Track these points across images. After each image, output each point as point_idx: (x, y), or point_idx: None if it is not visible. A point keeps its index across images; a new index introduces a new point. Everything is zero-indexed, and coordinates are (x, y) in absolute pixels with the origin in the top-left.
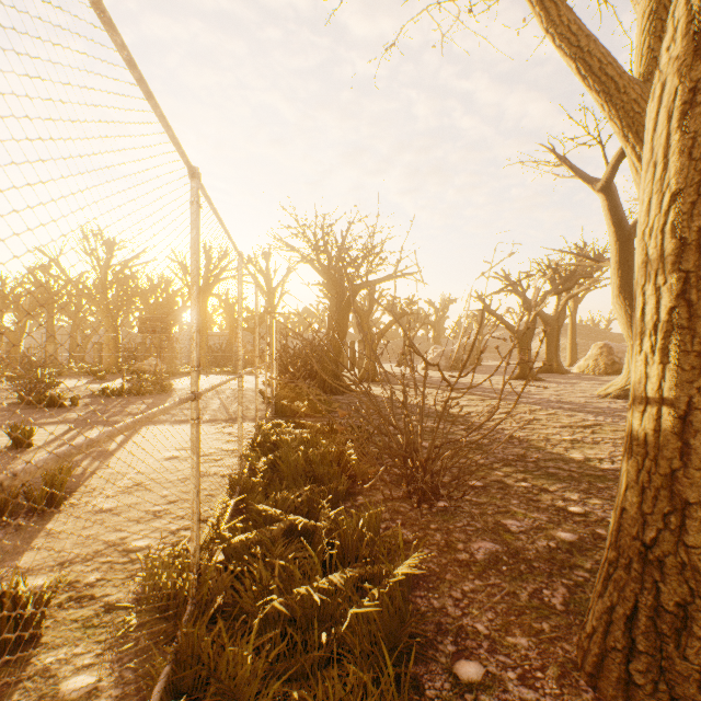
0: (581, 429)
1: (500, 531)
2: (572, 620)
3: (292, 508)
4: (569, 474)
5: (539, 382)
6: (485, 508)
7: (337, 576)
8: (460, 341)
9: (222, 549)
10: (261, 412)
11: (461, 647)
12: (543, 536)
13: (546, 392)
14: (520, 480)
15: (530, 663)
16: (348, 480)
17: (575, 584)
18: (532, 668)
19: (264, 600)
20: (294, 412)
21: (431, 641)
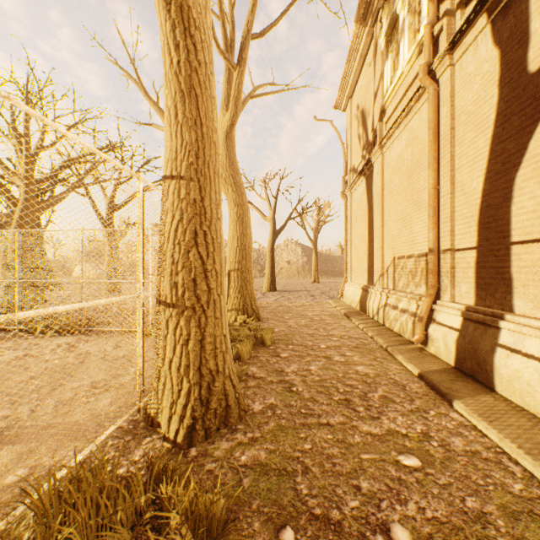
0: None
1: None
2: None
3: None
4: None
5: None
6: None
7: None
8: None
9: None
10: None
11: None
12: None
13: None
14: None
15: None
16: None
17: None
18: None
19: None
20: None
21: None
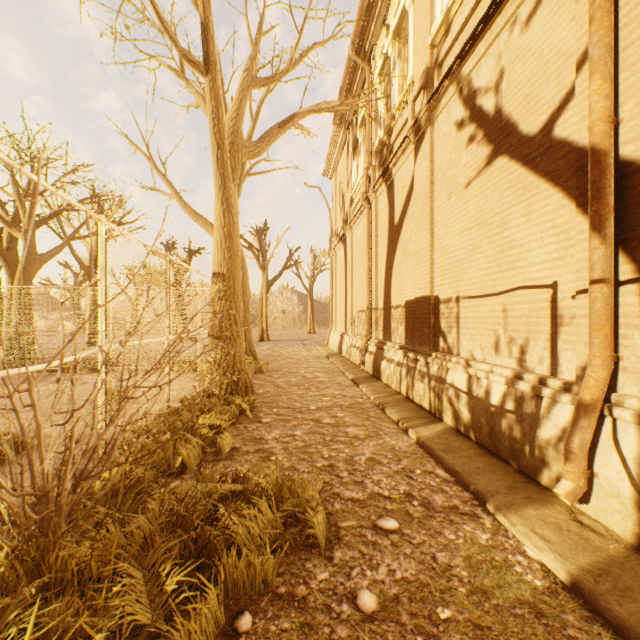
0: None
1: None
2: None
3: None
4: None
5: None
6: None
7: None
8: None
9: None
10: None
11: None
12: None
13: None
14: None
15: None
16: None
17: None
18: None
19: None
20: None
21: None
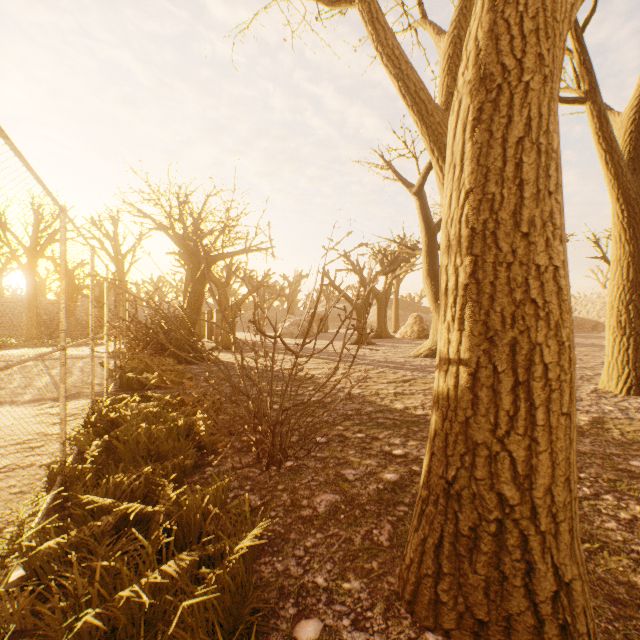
0: (402, 384)
1: (339, 482)
2: (395, 553)
3: (128, 494)
4: (393, 422)
5: (372, 346)
6: (328, 462)
7: (173, 566)
8: (306, 311)
9: (24, 562)
10: (102, 387)
11: (302, 607)
12: (374, 480)
13: (377, 354)
14: (357, 432)
15: (362, 604)
16: (197, 452)
17: (398, 519)
18: (364, 609)
19: (77, 617)
20: (142, 384)
21: (273, 609)
